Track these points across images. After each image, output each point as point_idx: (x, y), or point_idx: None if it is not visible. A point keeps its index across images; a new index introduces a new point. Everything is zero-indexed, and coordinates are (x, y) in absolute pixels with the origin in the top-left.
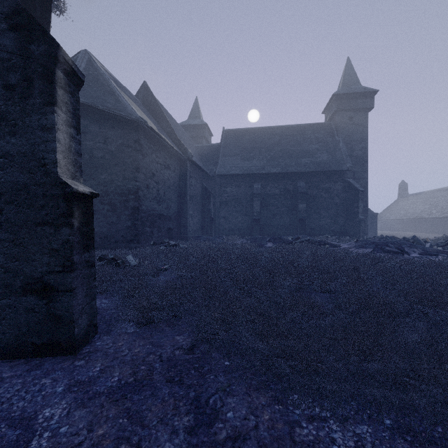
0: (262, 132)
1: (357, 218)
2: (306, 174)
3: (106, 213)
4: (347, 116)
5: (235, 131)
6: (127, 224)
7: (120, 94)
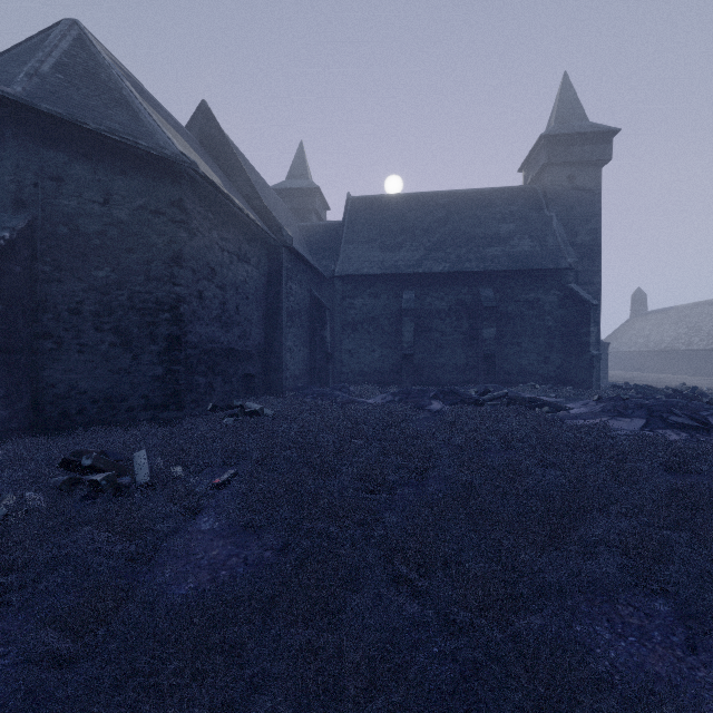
0: (415, 202)
1: (587, 354)
2: (496, 275)
3: (109, 351)
4: (565, 174)
5: (369, 200)
6: (154, 371)
7: (143, 108)
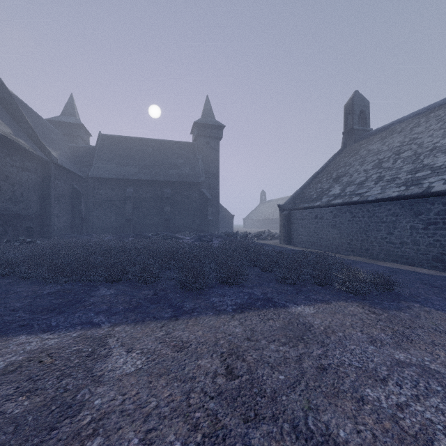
0: (137, 142)
1: (207, 219)
2: (172, 183)
3: None
4: (205, 141)
5: (112, 137)
6: None
7: None
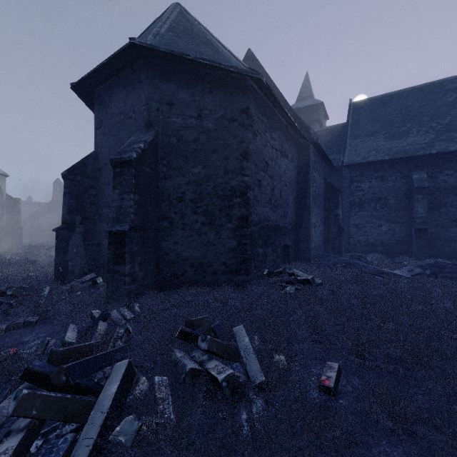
0: (419, 93)
1: None
2: None
3: (200, 228)
4: None
5: (370, 101)
6: (230, 244)
7: (220, 45)
